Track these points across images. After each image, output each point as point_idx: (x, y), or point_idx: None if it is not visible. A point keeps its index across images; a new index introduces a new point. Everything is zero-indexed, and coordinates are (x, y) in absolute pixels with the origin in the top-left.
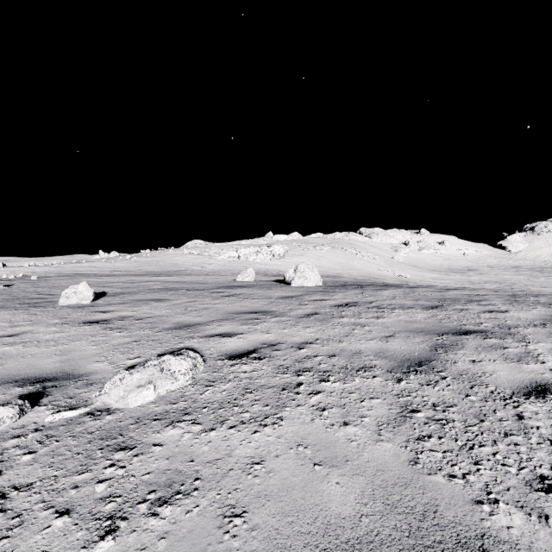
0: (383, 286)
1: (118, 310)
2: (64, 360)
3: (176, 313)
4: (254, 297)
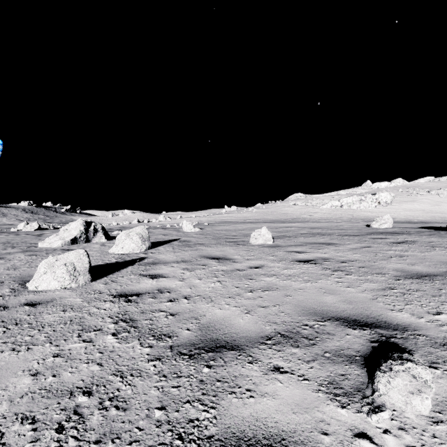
0: None
1: (307, 251)
2: (344, 300)
3: (373, 258)
4: (441, 245)
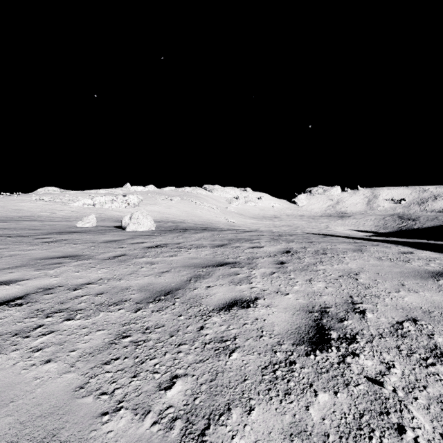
0: (202, 230)
1: None
2: None
3: None
4: (78, 242)
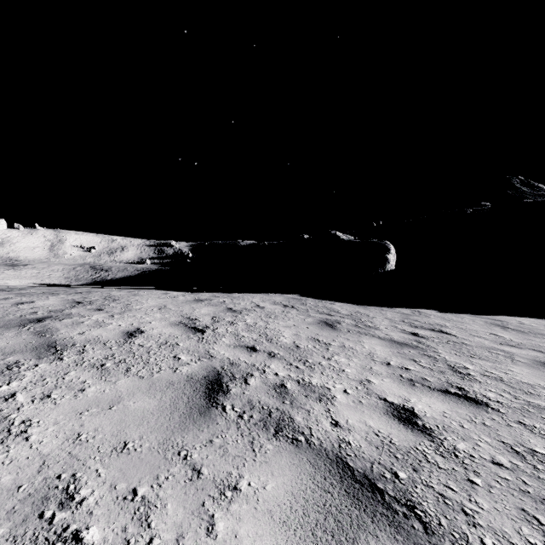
0: None
1: None
2: None
3: None
4: None
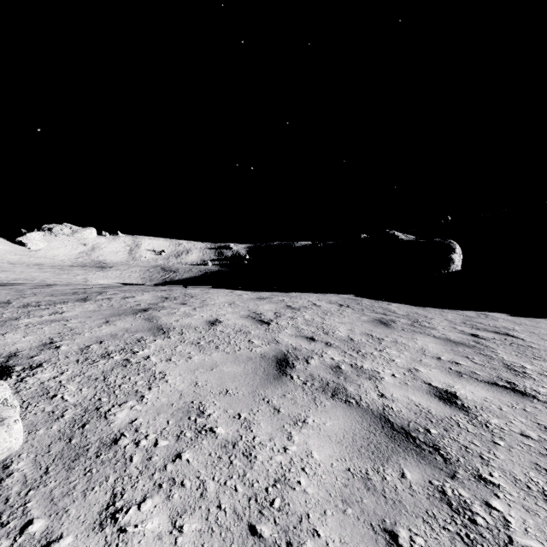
0: None
1: None
2: None
3: None
4: None
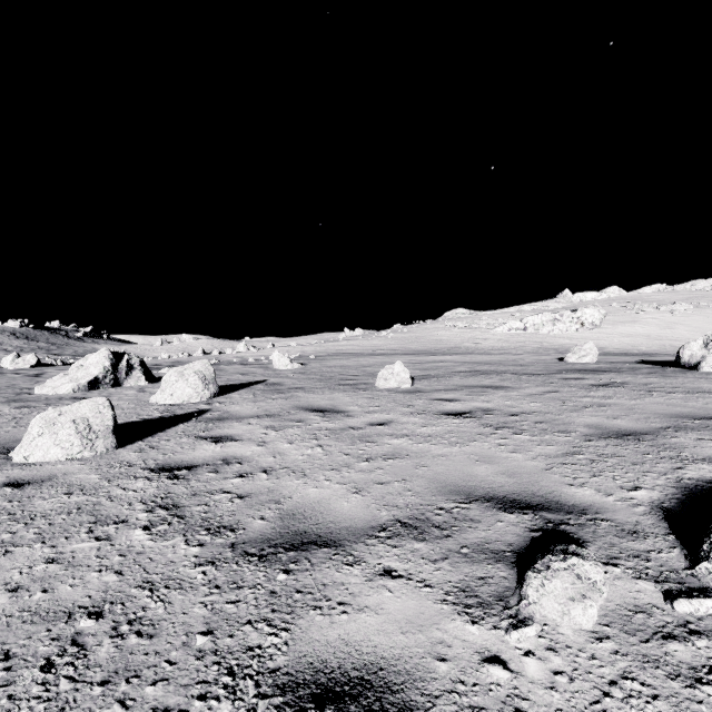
0: None
1: (462, 398)
2: (504, 472)
3: (558, 409)
4: (661, 388)
